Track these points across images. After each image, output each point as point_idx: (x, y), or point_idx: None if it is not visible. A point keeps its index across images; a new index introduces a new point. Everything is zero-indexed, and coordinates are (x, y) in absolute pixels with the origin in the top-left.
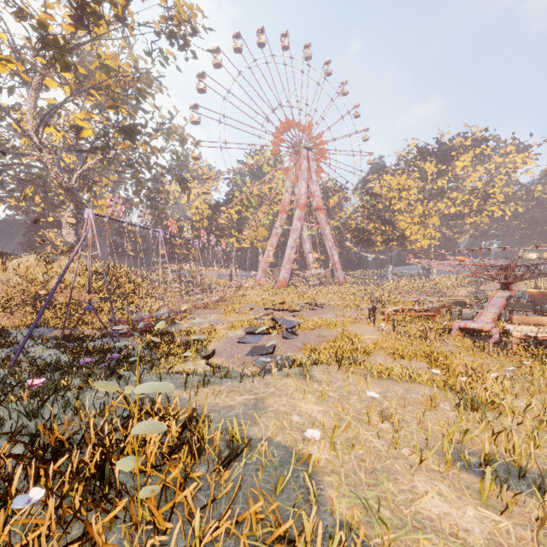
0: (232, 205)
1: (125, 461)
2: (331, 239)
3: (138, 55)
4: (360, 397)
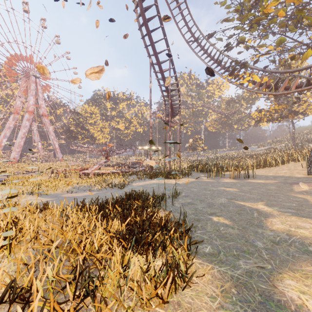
0: None
1: None
2: (53, 134)
3: None
4: None
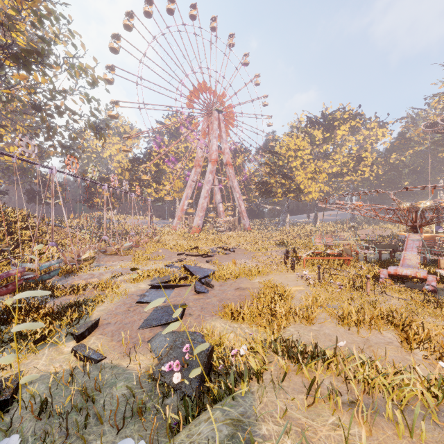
0: (151, 158)
1: None
2: (238, 191)
3: None
4: None
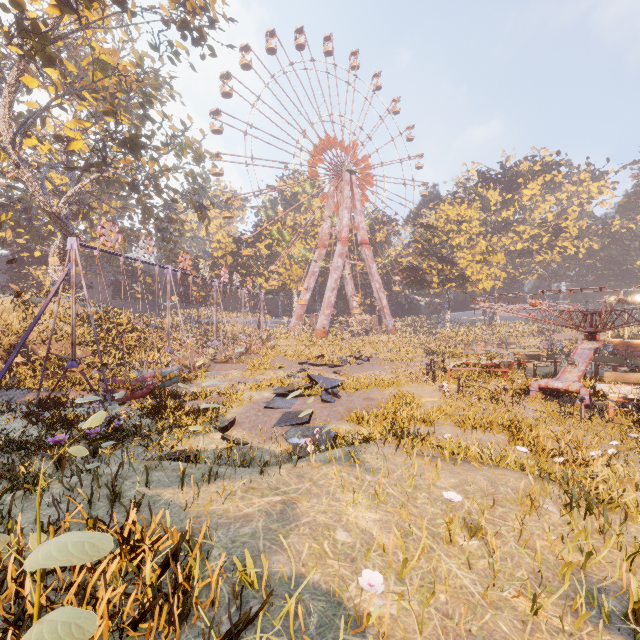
0: (261, 238)
1: None
2: (378, 280)
3: (143, 52)
4: (430, 493)
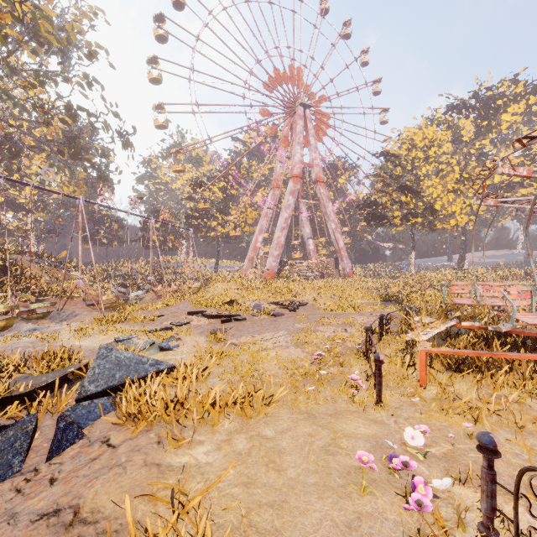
0: (215, 181)
1: None
2: (334, 220)
3: None
4: None
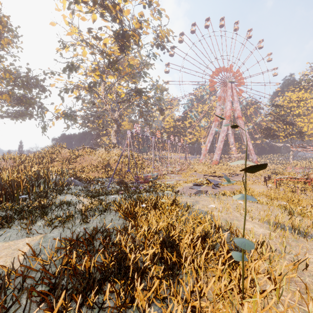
0: (186, 119)
1: (163, 200)
2: (247, 135)
3: (142, 55)
4: (238, 205)
